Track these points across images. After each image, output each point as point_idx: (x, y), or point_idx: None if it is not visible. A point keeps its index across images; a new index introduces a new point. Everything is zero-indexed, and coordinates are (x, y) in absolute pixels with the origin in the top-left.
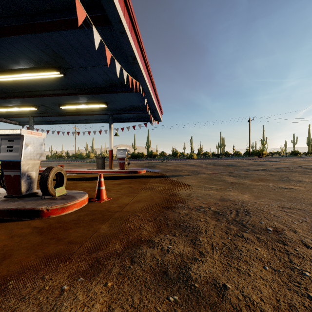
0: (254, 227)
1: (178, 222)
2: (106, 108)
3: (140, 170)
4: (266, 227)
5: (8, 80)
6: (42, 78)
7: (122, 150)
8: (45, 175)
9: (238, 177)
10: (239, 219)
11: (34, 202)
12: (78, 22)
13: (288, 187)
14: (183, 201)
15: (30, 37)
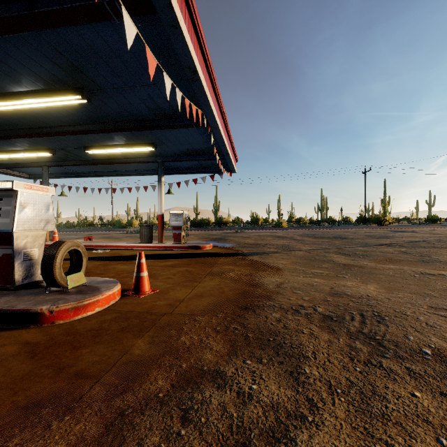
0: (398, 347)
1: (265, 335)
2: (154, 153)
3: (204, 245)
4: (419, 348)
5: (6, 110)
6: (57, 107)
7: (178, 215)
8: (49, 254)
9: (353, 255)
10: (368, 330)
11: (33, 297)
12: (103, 10)
13: (436, 273)
14: (271, 296)
15: (33, 38)
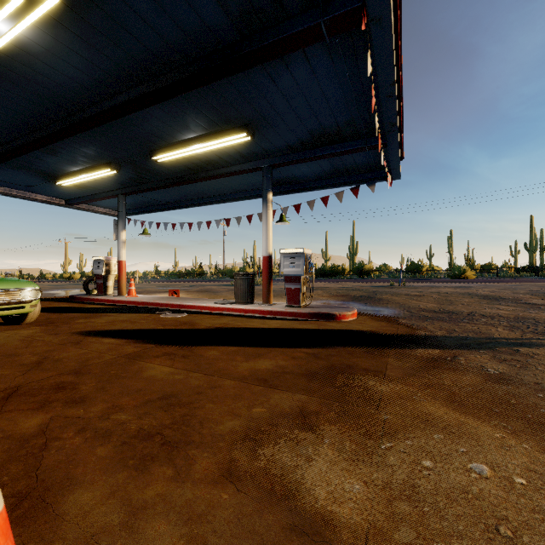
0: None
1: None
2: (254, 153)
3: (341, 313)
4: None
5: (0, 77)
6: (57, 45)
7: (294, 257)
8: None
9: None
10: None
11: None
12: None
13: None
14: None
15: None
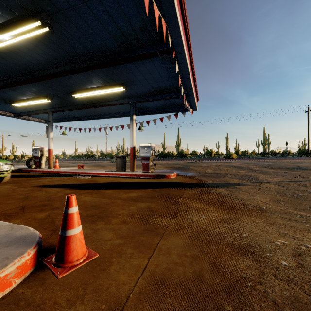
0: None
1: None
2: (126, 95)
3: (168, 174)
4: None
5: None
6: (31, 45)
7: (146, 148)
8: None
9: None
10: None
11: None
12: None
13: None
14: None
15: None
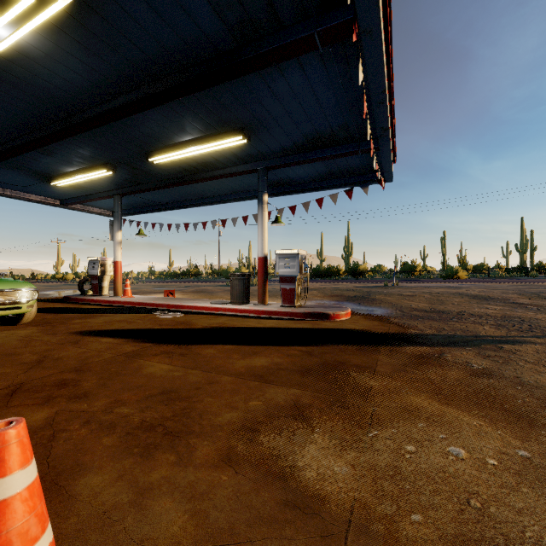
0: None
1: None
2: (250, 155)
3: (335, 312)
4: None
5: None
6: (56, 50)
7: (289, 258)
8: None
9: None
10: None
11: None
12: None
13: None
14: None
15: None
